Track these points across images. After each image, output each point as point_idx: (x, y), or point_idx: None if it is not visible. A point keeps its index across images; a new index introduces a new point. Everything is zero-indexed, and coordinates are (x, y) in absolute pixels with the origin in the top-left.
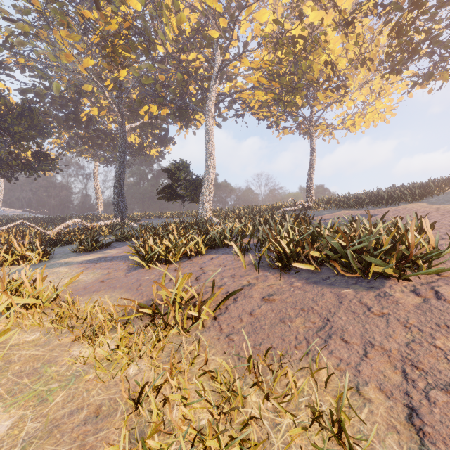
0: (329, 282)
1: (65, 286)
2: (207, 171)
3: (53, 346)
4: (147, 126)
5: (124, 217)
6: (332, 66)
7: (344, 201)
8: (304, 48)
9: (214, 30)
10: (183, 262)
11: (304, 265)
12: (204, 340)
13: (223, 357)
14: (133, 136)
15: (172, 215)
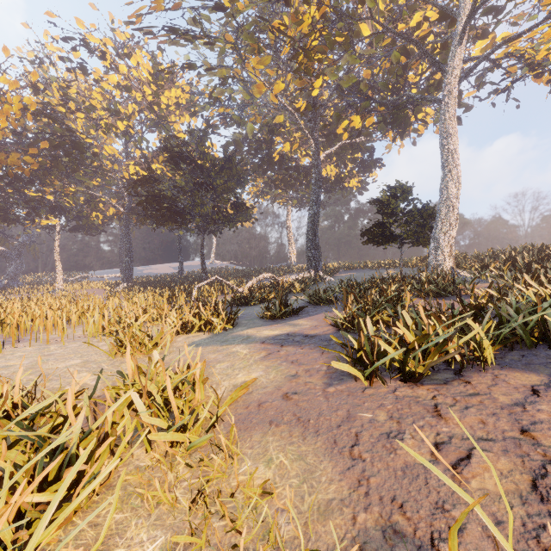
0: None
1: (228, 402)
2: (445, 192)
3: None
4: (345, 150)
5: (318, 269)
6: None
7: None
8: None
9: None
10: (446, 384)
11: None
12: None
13: None
14: (328, 167)
15: (380, 265)
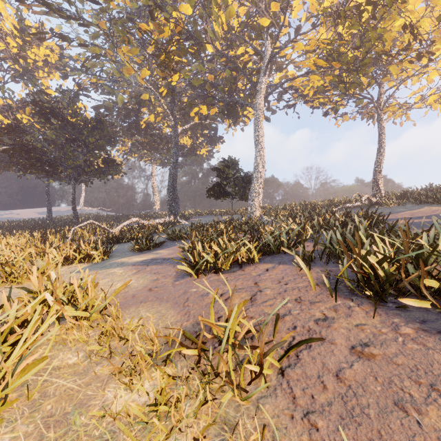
0: None
1: (113, 295)
2: (257, 167)
3: (90, 379)
4: (197, 127)
5: (176, 215)
6: (412, 30)
7: (426, 195)
8: (373, 16)
9: (265, 17)
10: (233, 272)
11: (417, 301)
12: (272, 422)
13: None
14: (184, 137)
15: (221, 212)
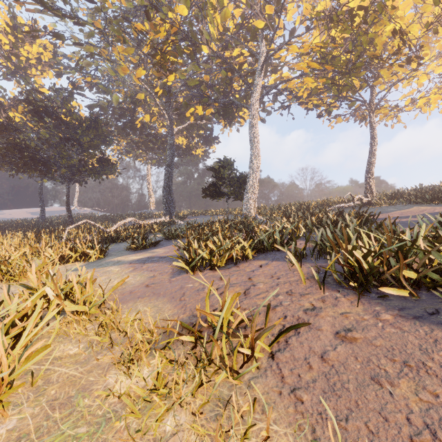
0: (440, 319)
1: (111, 290)
2: (252, 167)
3: (91, 367)
4: (193, 127)
5: (172, 215)
6: (402, 35)
7: (416, 195)
8: (365, 21)
9: (259, 20)
10: (228, 268)
11: (396, 290)
12: (262, 396)
13: (291, 431)
14: (180, 138)
15: (216, 212)
